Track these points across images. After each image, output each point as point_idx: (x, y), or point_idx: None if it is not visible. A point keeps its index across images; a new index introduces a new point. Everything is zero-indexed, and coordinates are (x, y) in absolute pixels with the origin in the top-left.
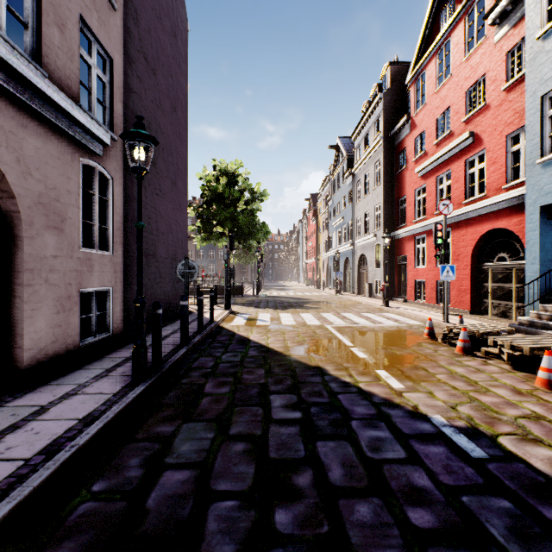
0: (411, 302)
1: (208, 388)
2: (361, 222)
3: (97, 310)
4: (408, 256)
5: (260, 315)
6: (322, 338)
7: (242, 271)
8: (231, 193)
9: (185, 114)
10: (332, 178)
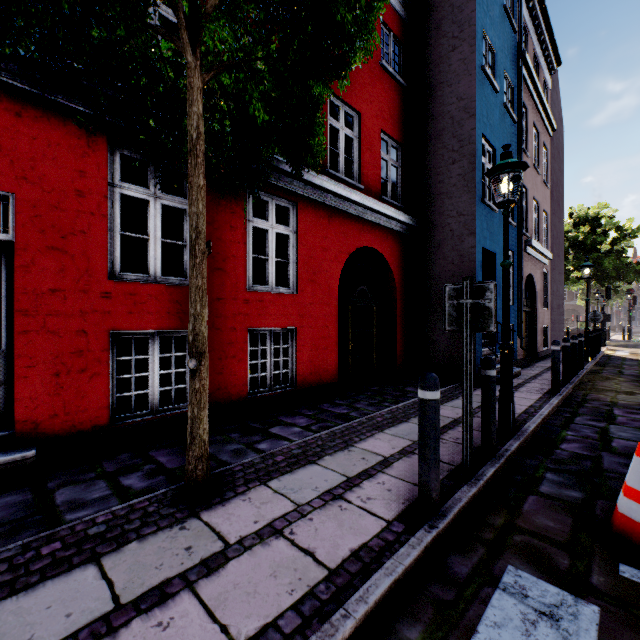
0: None
1: (624, 366)
2: None
3: (544, 335)
4: None
5: None
6: None
7: None
8: (593, 239)
9: (562, 200)
10: None
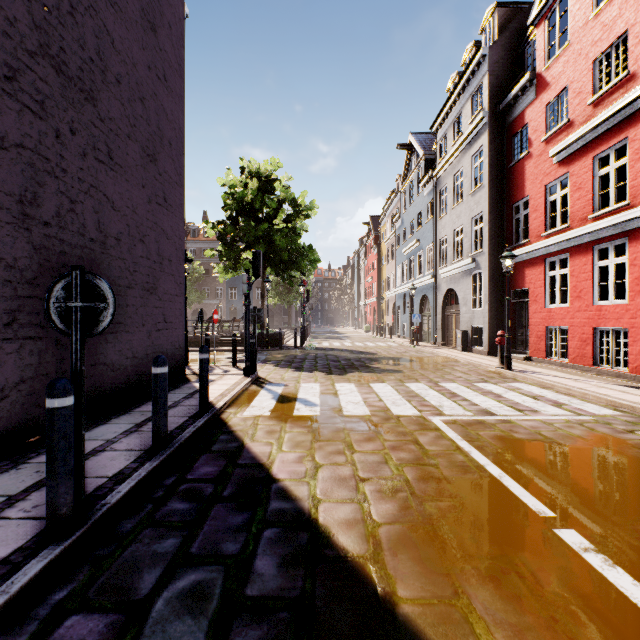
0: (539, 360)
1: None
2: (448, 244)
3: None
4: (532, 289)
5: (303, 387)
6: (447, 472)
7: (285, 314)
8: (264, 203)
9: (177, 50)
10: (401, 191)
